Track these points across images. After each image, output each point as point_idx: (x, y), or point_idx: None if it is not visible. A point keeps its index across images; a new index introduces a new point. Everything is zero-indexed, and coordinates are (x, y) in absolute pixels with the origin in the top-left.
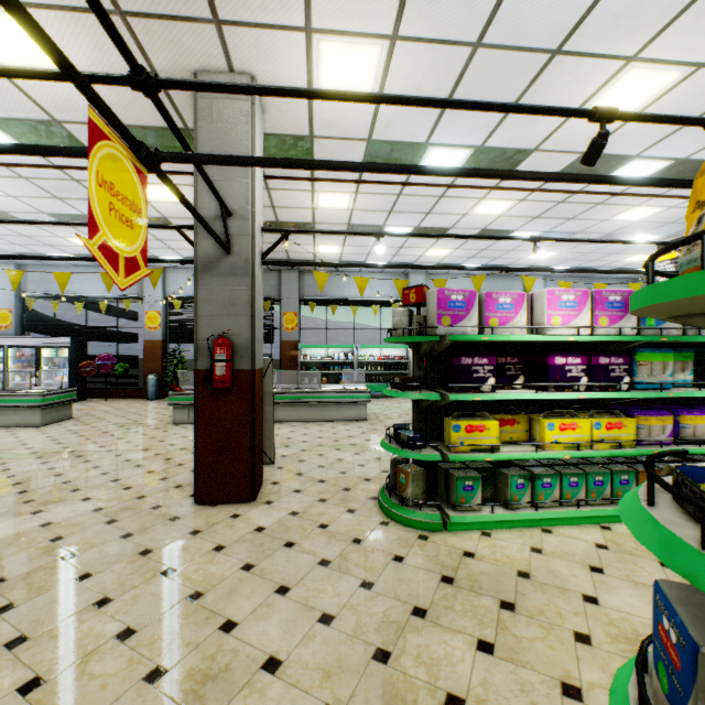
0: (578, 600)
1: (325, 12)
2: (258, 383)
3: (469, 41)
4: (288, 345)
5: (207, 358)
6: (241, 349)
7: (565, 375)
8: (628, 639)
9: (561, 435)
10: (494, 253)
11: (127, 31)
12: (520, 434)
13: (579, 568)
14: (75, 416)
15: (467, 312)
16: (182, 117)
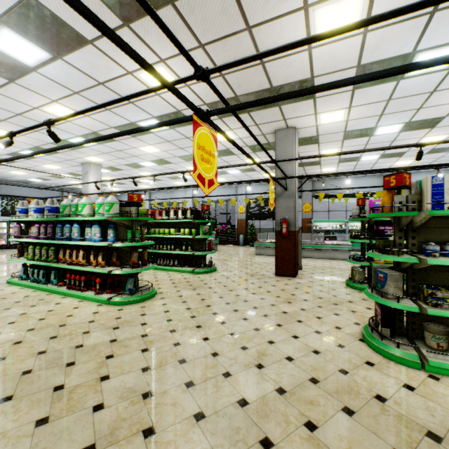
0: None
1: (321, 109)
2: (296, 236)
3: (384, 100)
4: (305, 220)
5: (279, 226)
6: (291, 223)
7: None
8: None
9: None
10: None
11: (257, 127)
12: None
13: None
14: (217, 250)
15: None
16: (268, 140)
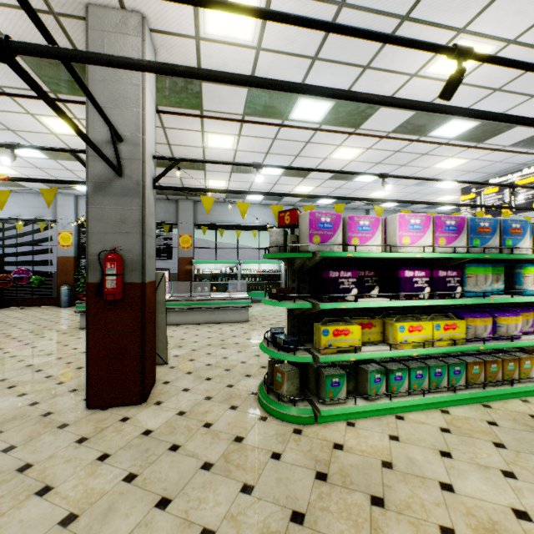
0: (437, 489)
1: None
2: (149, 295)
3: None
4: (184, 261)
5: (99, 272)
6: (132, 264)
7: (413, 285)
8: (487, 529)
9: (410, 336)
10: (345, 191)
11: None
12: (376, 335)
13: (432, 454)
14: None
15: (334, 232)
16: None
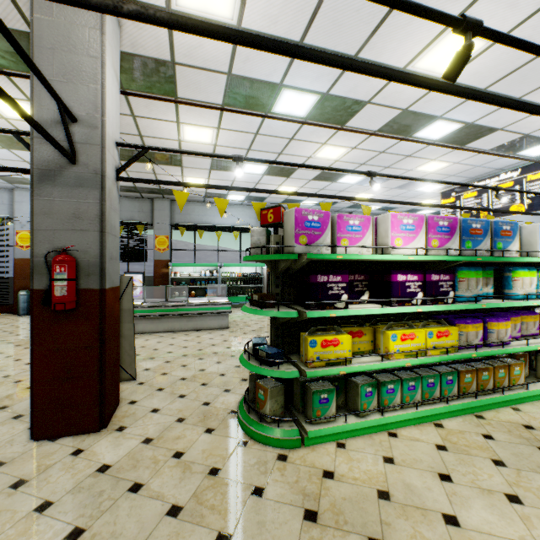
0: (441, 524)
1: None
2: (111, 303)
3: None
4: (160, 263)
5: (46, 277)
6: (89, 267)
7: (405, 290)
8: None
9: (402, 345)
10: (329, 193)
11: None
12: (366, 344)
13: (431, 478)
14: None
15: (322, 232)
16: (25, 17)
